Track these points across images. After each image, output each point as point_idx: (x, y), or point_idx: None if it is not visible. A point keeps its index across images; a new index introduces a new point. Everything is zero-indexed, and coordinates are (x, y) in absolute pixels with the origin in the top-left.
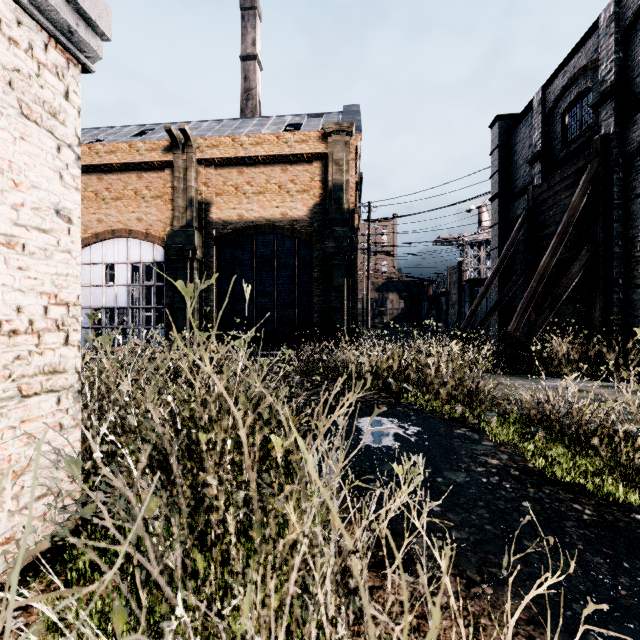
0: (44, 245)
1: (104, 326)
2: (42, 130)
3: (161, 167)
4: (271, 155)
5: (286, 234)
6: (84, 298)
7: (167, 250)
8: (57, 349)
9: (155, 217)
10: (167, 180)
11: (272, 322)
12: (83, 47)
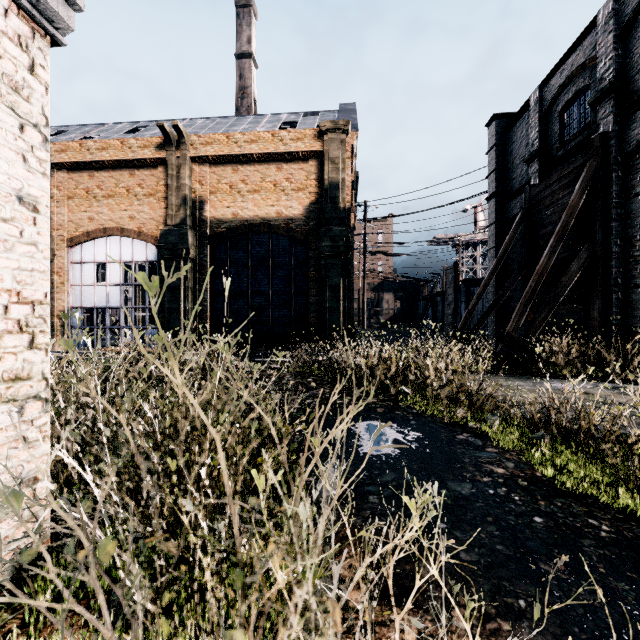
0: (3, 236)
1: (95, 326)
2: (1, 106)
3: (154, 164)
4: (266, 153)
5: (281, 233)
6: (75, 298)
7: (160, 249)
8: (20, 353)
9: (148, 215)
10: (160, 178)
11: (267, 322)
12: (51, 16)
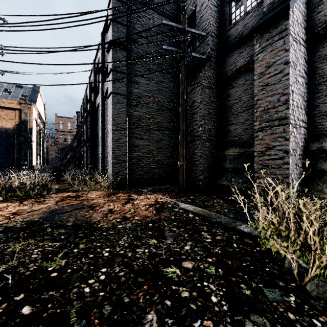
0: None
1: None
2: None
3: None
4: None
5: (3, 133)
6: None
7: None
8: None
9: None
10: None
11: None
12: None
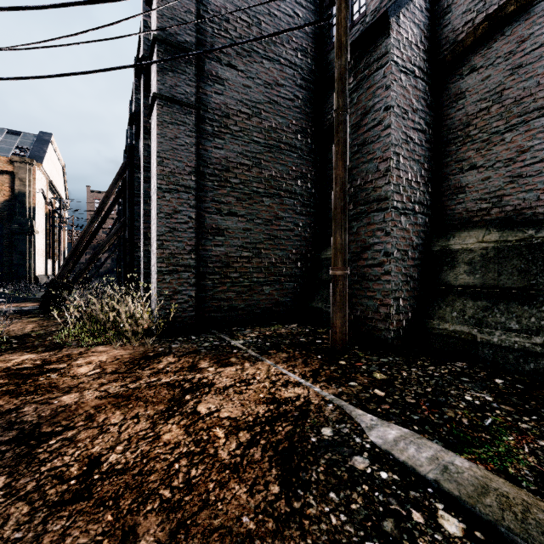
0: None
1: None
2: None
3: None
4: None
5: None
6: None
7: None
8: None
9: None
10: None
11: None
12: None
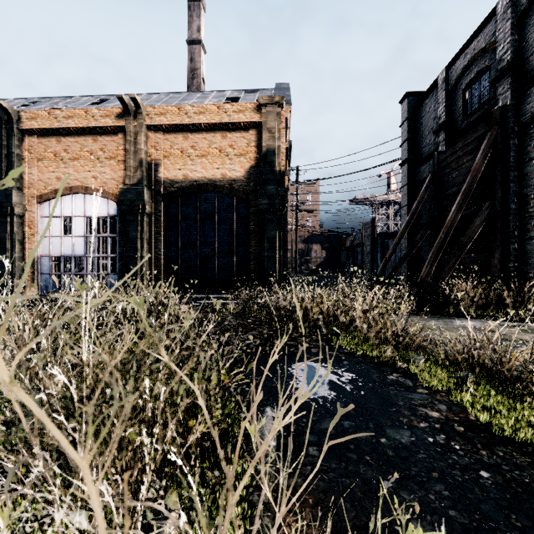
0: None
1: (62, 272)
2: None
3: (114, 131)
4: (212, 123)
5: (226, 192)
6: (44, 247)
7: (119, 205)
8: None
9: (109, 176)
10: (120, 143)
11: (213, 269)
12: None
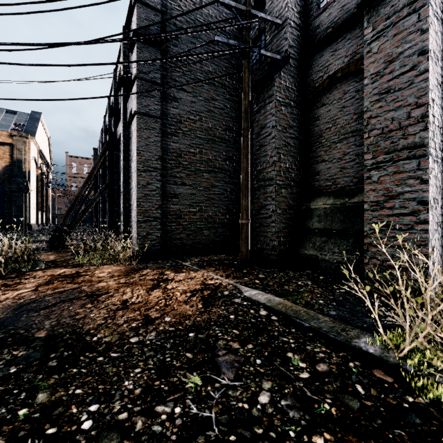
0: None
1: None
2: None
3: None
4: None
5: None
6: None
7: None
8: None
9: None
10: None
11: None
12: None
